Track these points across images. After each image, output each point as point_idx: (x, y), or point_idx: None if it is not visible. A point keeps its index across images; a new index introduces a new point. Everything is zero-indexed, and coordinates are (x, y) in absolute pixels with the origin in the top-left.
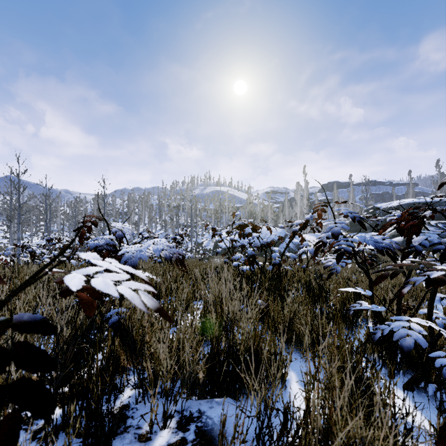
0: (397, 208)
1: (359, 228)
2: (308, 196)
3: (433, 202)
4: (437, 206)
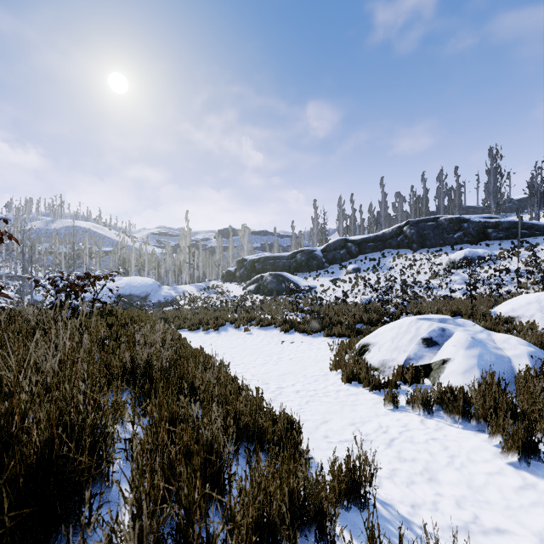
0: (258, 260)
1: (233, 278)
2: (189, 244)
3: (279, 256)
4: (282, 260)
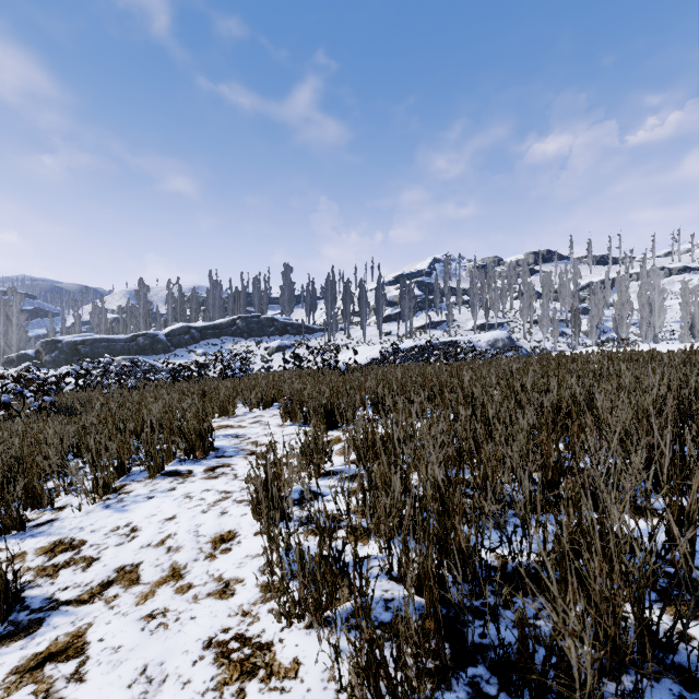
0: (84, 342)
1: (35, 364)
2: None
3: (115, 339)
4: (119, 343)
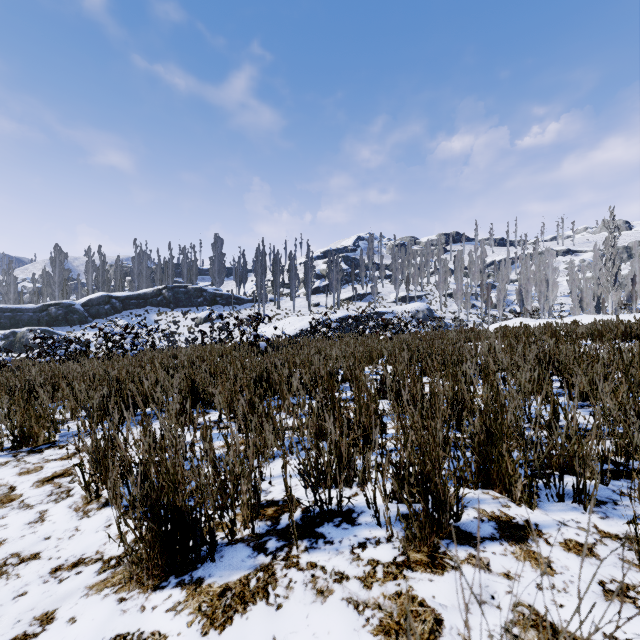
0: None
1: None
2: None
3: (22, 309)
4: (26, 313)
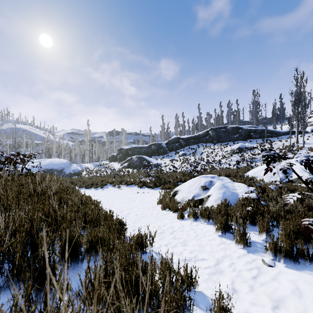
0: (130, 149)
1: (115, 159)
2: (89, 139)
3: (142, 147)
4: (143, 149)
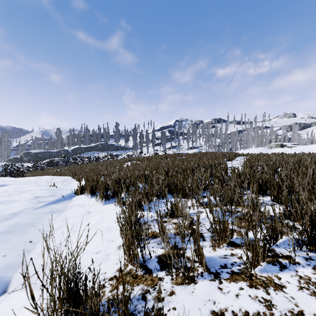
0: (40, 152)
1: (21, 161)
2: None
3: (52, 151)
4: (53, 153)
